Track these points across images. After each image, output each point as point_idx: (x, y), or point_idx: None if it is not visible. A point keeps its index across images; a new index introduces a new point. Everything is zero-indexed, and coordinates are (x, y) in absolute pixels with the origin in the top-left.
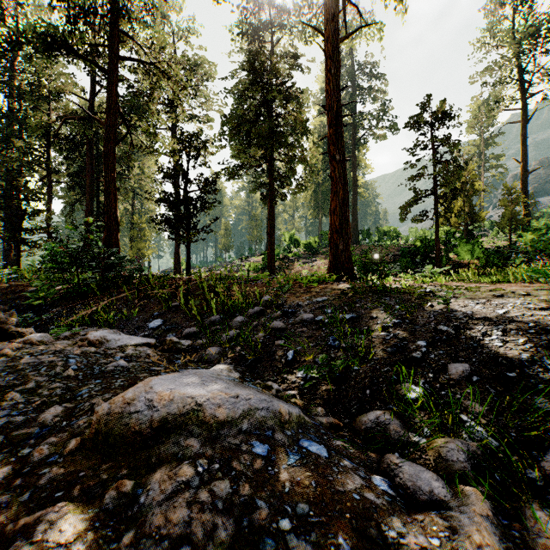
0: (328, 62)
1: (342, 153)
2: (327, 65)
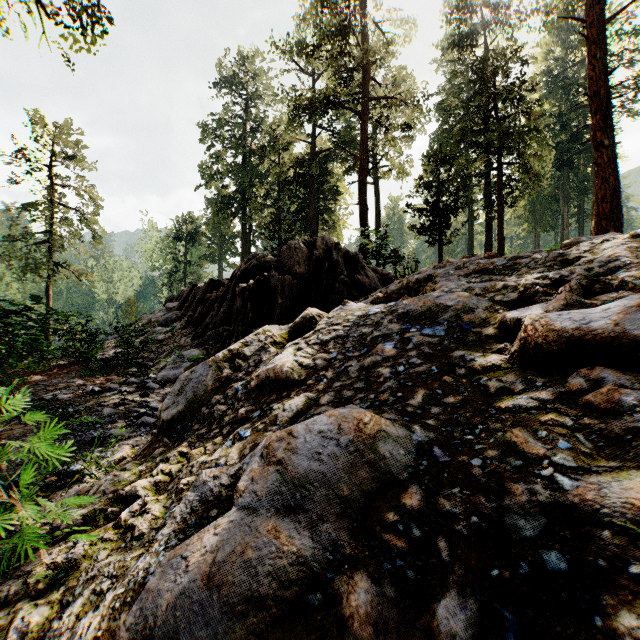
0: (593, 47)
1: (611, 137)
2: (591, 51)
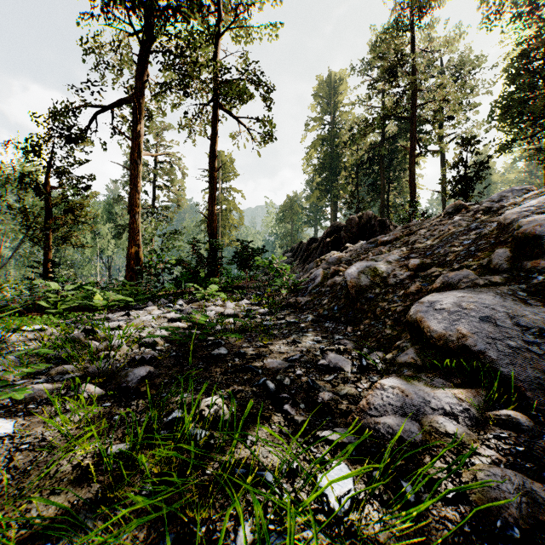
0: None
1: None
2: None
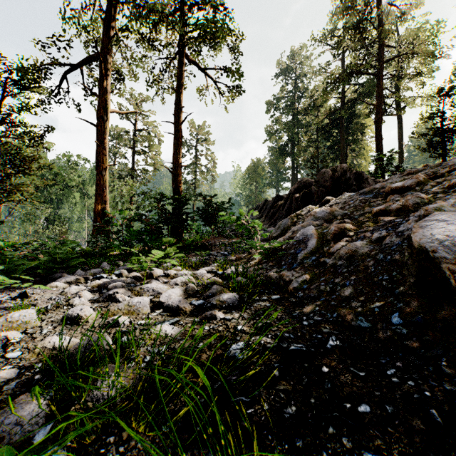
0: None
1: None
2: None
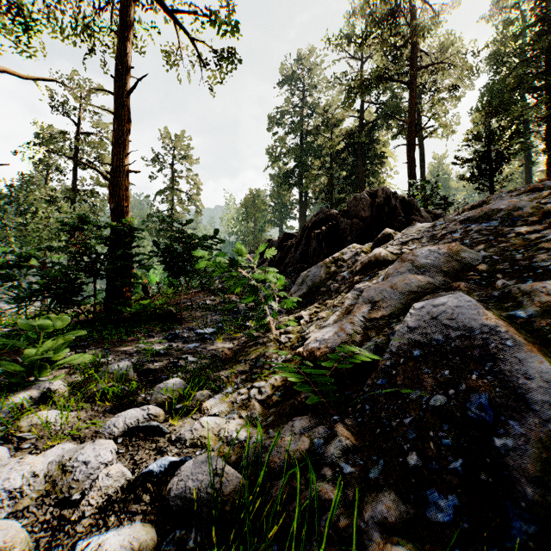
0: None
1: None
2: None
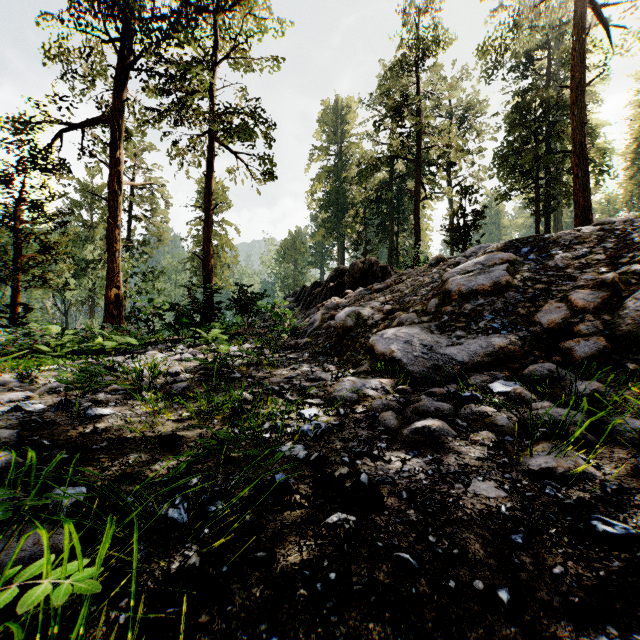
0: (572, 106)
1: (584, 170)
2: (572, 109)
